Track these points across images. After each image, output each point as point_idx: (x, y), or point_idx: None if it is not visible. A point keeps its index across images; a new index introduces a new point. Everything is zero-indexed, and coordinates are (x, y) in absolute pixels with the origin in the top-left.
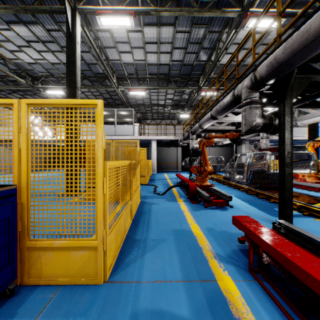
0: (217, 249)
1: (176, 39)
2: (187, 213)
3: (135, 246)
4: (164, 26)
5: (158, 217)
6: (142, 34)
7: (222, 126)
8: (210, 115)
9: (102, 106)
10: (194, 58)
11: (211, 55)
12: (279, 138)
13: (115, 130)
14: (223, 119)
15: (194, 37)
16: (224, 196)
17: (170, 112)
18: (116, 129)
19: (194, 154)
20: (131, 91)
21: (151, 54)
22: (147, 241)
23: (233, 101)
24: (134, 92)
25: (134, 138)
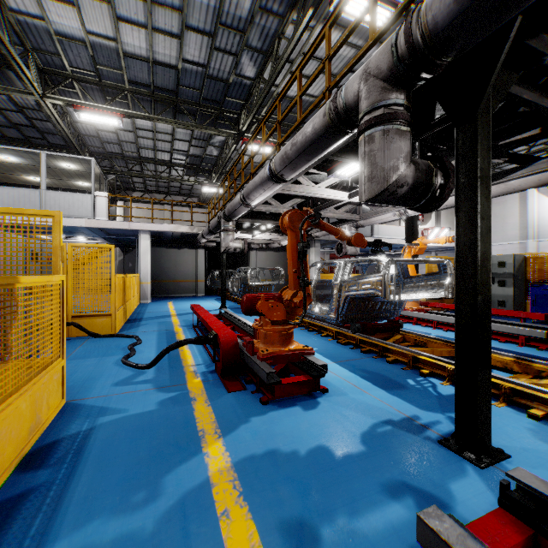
0: None
1: (192, 5)
2: (212, 444)
3: None
4: None
5: (98, 494)
6: None
7: (285, 207)
8: (269, 172)
9: None
10: (231, 67)
11: (264, 68)
12: (458, 217)
13: (43, 202)
14: (291, 188)
15: (230, 13)
16: (305, 361)
17: (182, 180)
18: (44, 201)
19: (230, 263)
20: (82, 112)
21: (132, 28)
22: None
23: (331, 127)
24: (91, 116)
25: (96, 225)
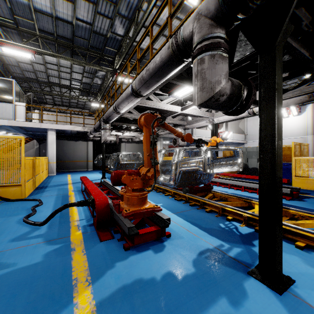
0: None
1: None
2: (82, 293)
3: None
4: None
5: None
6: None
7: None
8: (131, 90)
9: None
10: (108, 27)
11: (129, 30)
12: (261, 117)
13: None
14: (146, 102)
15: None
16: (155, 215)
17: (78, 98)
18: None
19: (109, 150)
20: (4, 46)
21: None
22: None
23: (173, 56)
24: (11, 50)
25: (16, 124)
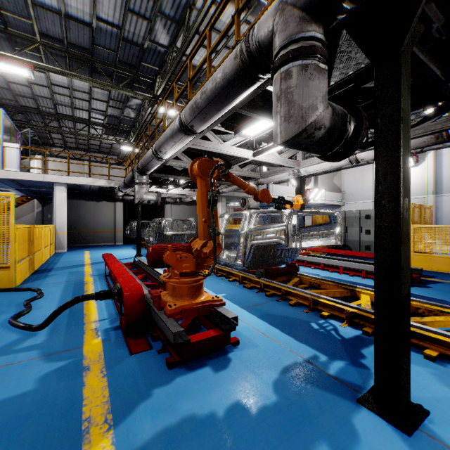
0: None
1: None
2: (97, 443)
3: None
4: None
5: None
6: None
7: None
8: (179, 123)
9: None
10: (145, 33)
11: (177, 38)
12: (378, 162)
13: None
14: (201, 143)
15: None
16: (215, 312)
17: (101, 138)
18: None
19: (147, 215)
20: None
21: None
22: None
23: (243, 70)
24: None
25: (6, 176)
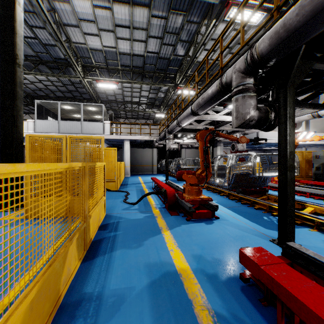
0: (215, 302)
1: (152, 26)
2: (165, 231)
3: (79, 312)
4: (138, 6)
5: (126, 241)
6: (111, 13)
7: (200, 125)
8: (191, 110)
9: None
10: (171, 52)
11: (189, 50)
12: (278, 135)
13: (82, 127)
14: (203, 116)
15: (171, 26)
16: (208, 204)
17: (145, 111)
18: (82, 127)
19: (170, 156)
20: (100, 83)
21: (123, 41)
22: (104, 297)
23: (220, 91)
24: (103, 85)
25: (105, 138)
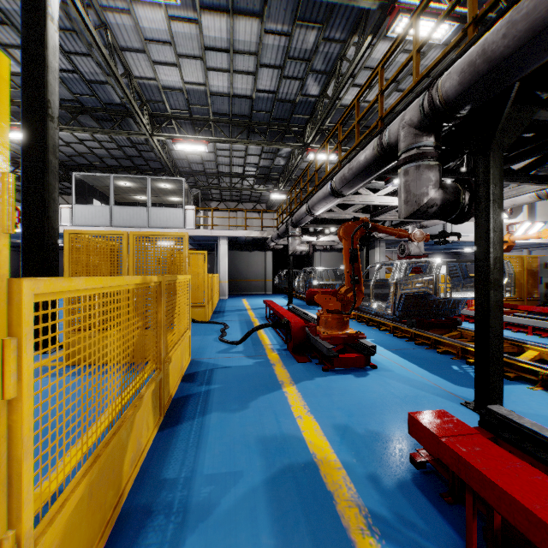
0: (369, 496)
1: (265, 48)
2: (289, 388)
3: (158, 507)
4: (242, 17)
5: (226, 402)
6: (198, 28)
7: (347, 213)
8: (330, 189)
9: (2, 73)
10: (297, 90)
11: (327, 86)
12: (476, 230)
13: (149, 217)
14: (351, 198)
15: (297, 47)
16: (359, 344)
17: (253, 189)
18: (150, 216)
19: (295, 264)
20: (178, 144)
21: (217, 74)
22: (194, 485)
23: (379, 158)
24: (184, 146)
25: None
